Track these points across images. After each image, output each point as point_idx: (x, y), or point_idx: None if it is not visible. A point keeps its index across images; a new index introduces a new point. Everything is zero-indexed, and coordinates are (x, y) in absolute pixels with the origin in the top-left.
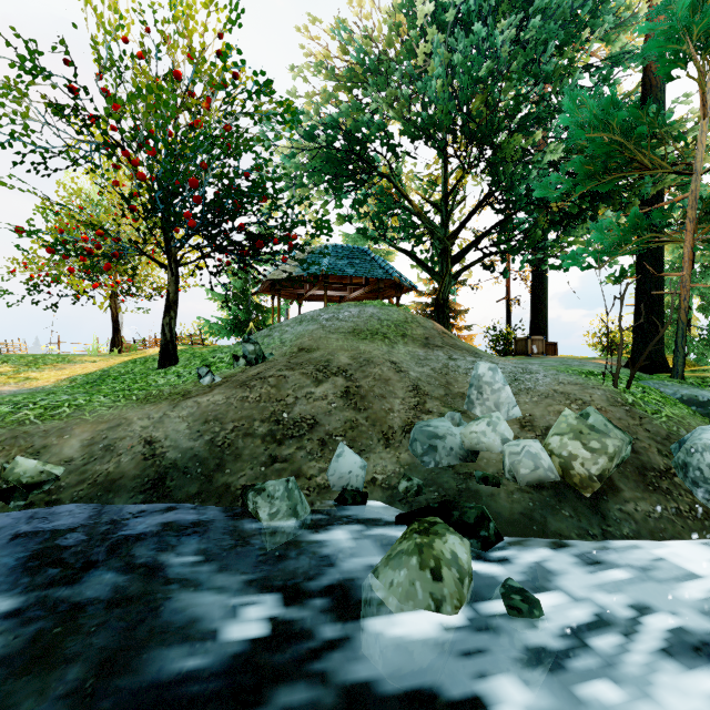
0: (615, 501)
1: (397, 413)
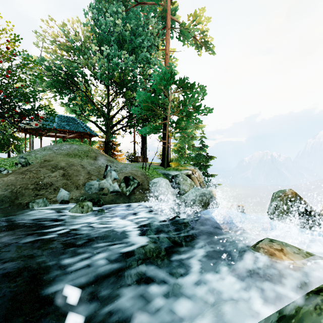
0: (133, 196)
1: (81, 180)
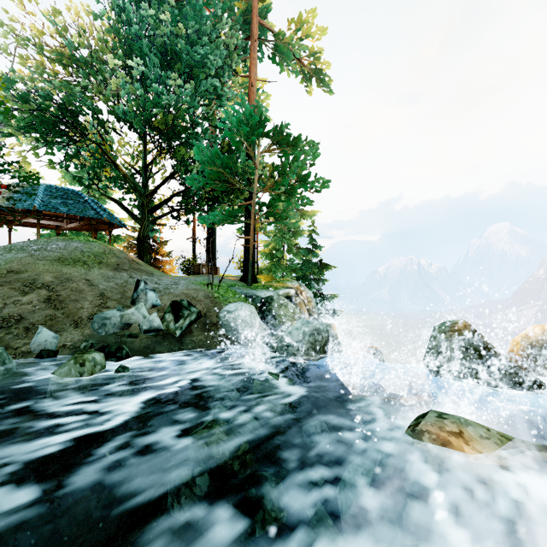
0: (189, 337)
1: (86, 309)
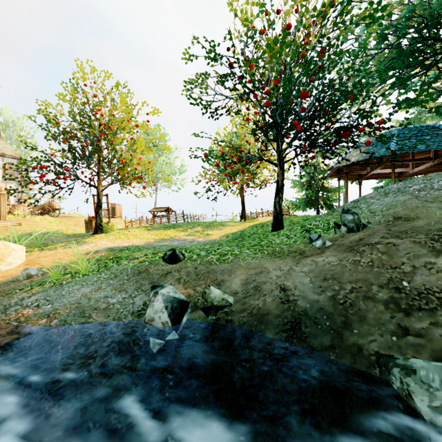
0: None
1: None
